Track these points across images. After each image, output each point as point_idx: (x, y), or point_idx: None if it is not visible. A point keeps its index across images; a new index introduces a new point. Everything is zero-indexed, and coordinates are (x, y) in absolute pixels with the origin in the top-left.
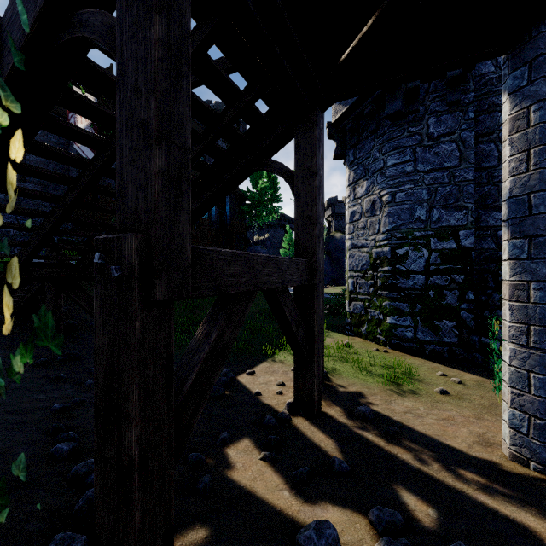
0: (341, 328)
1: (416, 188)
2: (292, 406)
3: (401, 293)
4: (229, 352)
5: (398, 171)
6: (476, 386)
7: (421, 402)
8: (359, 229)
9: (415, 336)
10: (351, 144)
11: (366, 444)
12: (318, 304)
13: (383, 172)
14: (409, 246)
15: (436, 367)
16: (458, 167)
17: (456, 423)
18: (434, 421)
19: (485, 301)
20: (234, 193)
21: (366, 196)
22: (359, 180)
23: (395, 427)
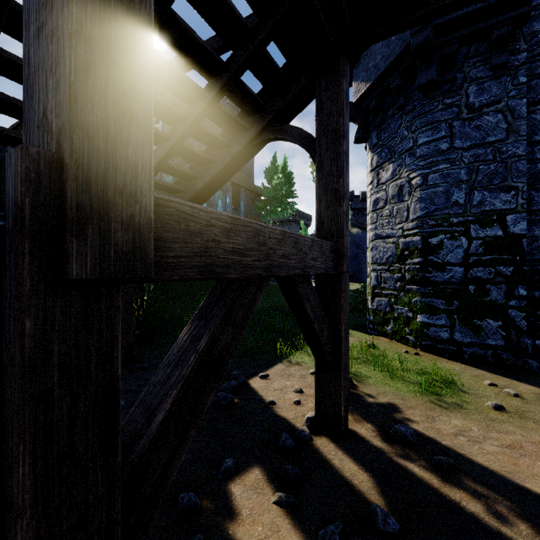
0: (362, 327)
1: (453, 168)
2: (313, 422)
3: (434, 288)
4: (228, 364)
5: (431, 149)
6: (538, 401)
7: (473, 420)
8: (384, 218)
9: (452, 337)
10: (375, 124)
11: (414, 482)
12: (345, 298)
13: (412, 152)
14: (444, 235)
15: (481, 374)
16: (505, 141)
17: (528, 453)
18: (497, 448)
19: (539, 297)
20: (248, 189)
21: (392, 181)
22: (384, 163)
23: (449, 459)
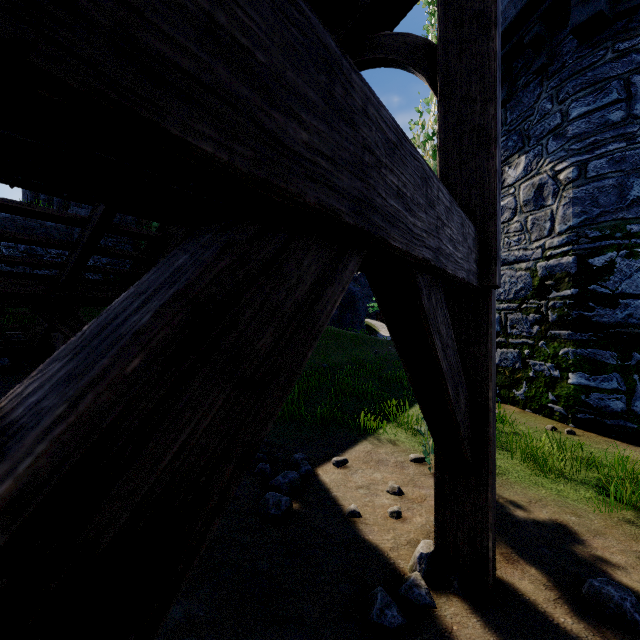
0: None
1: (632, 148)
2: (430, 563)
3: (599, 334)
4: (202, 542)
5: (593, 123)
6: None
7: None
8: (511, 235)
9: (630, 408)
10: None
11: None
12: (493, 336)
13: (560, 132)
14: (615, 251)
15: None
16: None
17: None
18: None
19: None
20: None
21: (524, 180)
22: (511, 157)
23: None
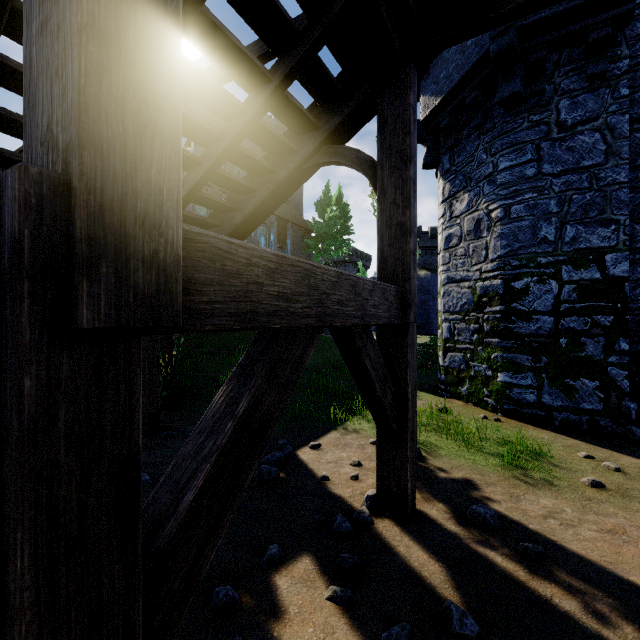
0: (432, 387)
1: (541, 198)
2: (373, 501)
3: (518, 342)
4: (272, 432)
5: (515, 175)
6: None
7: (565, 499)
8: (458, 258)
9: (540, 400)
10: (447, 146)
11: (495, 574)
12: (412, 353)
13: (492, 179)
14: (530, 278)
15: (574, 444)
16: (604, 166)
17: (633, 540)
18: (595, 533)
19: None
20: (296, 224)
21: (467, 213)
22: (458, 193)
23: (538, 546)
